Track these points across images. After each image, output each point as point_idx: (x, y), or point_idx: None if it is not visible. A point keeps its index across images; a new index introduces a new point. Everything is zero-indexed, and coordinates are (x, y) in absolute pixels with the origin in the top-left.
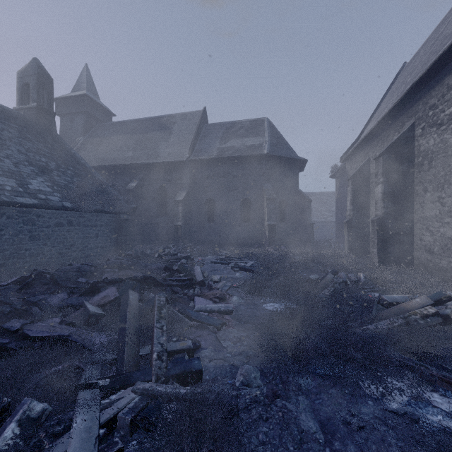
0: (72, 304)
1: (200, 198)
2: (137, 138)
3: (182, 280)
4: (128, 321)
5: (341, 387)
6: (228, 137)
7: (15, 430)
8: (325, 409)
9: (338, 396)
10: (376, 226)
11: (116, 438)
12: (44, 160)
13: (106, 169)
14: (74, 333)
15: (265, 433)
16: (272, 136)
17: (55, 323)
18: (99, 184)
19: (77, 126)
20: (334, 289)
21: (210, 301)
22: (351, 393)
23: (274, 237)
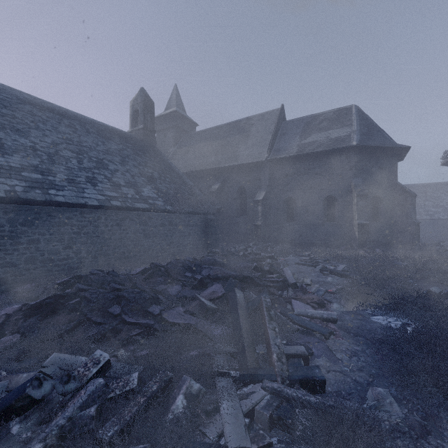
0: (187, 295)
1: (279, 197)
2: (218, 144)
3: (276, 281)
4: (241, 318)
5: None
6: (309, 132)
7: (183, 401)
8: None
9: None
10: None
11: (261, 430)
12: (150, 171)
13: (193, 175)
14: (198, 323)
15: None
16: (362, 124)
17: (181, 312)
18: (189, 189)
19: (169, 139)
20: None
21: (308, 306)
22: None
23: (366, 238)
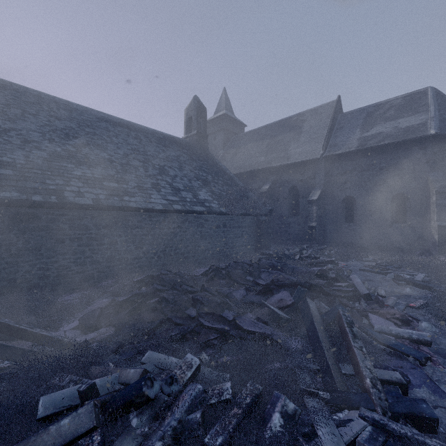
0: (253, 301)
1: (336, 196)
2: (267, 143)
3: (346, 290)
4: (319, 332)
5: None
6: (371, 123)
7: (280, 420)
8: None
9: None
10: None
11: None
12: (204, 175)
13: (242, 176)
14: (273, 333)
15: None
16: (442, 109)
17: (253, 319)
18: (241, 190)
19: (218, 141)
20: None
21: (390, 323)
22: None
23: None
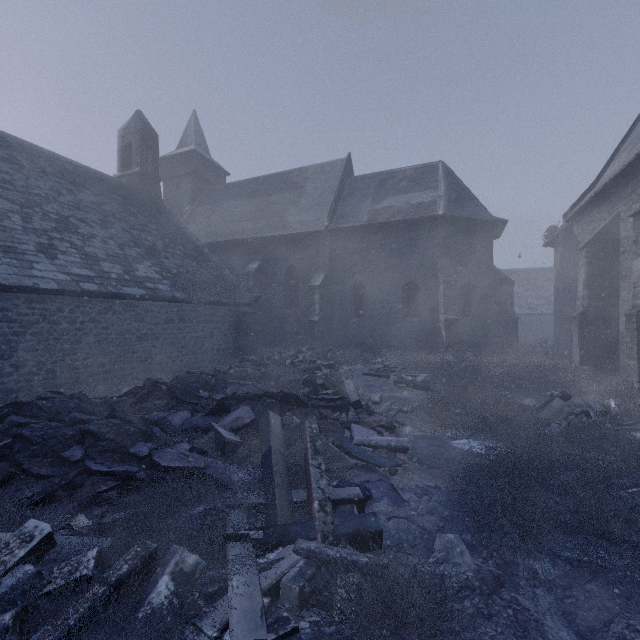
0: (198, 425)
1: (343, 283)
2: (258, 203)
3: (331, 399)
4: (274, 454)
5: (606, 583)
6: (383, 194)
7: (169, 584)
8: (583, 615)
9: (603, 597)
10: (636, 323)
11: (285, 612)
12: (151, 239)
13: (220, 247)
14: (210, 465)
15: (491, 637)
16: (451, 188)
17: (185, 451)
18: (213, 267)
19: (183, 192)
20: (568, 424)
21: (373, 432)
22: (625, 595)
23: (455, 339)
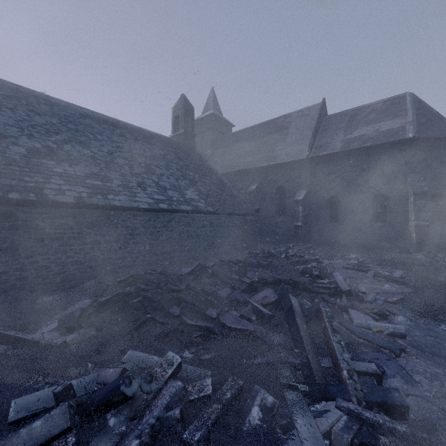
0: (238, 299)
1: (320, 197)
2: (255, 144)
3: (328, 287)
4: (301, 328)
5: None
6: (354, 126)
7: (258, 413)
8: None
9: None
10: None
11: None
12: (191, 174)
13: (230, 175)
14: (256, 330)
15: None
16: (419, 114)
17: (237, 316)
18: (228, 190)
19: (206, 141)
20: None
21: (368, 317)
22: None
23: (425, 241)
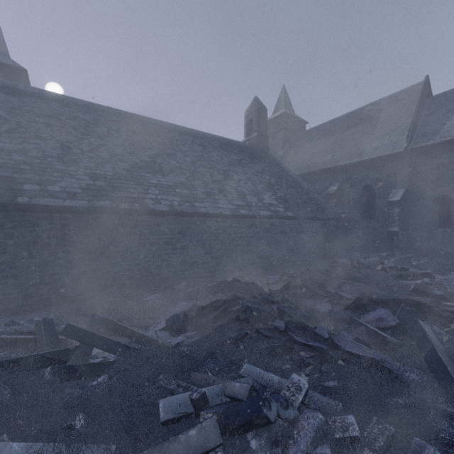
0: (343, 317)
1: (425, 196)
2: (334, 140)
3: None
4: (448, 366)
5: None
6: None
7: None
8: None
9: None
10: None
11: None
12: (267, 178)
13: (305, 177)
14: (383, 359)
15: None
16: None
17: (351, 339)
18: (306, 192)
19: (277, 142)
20: None
21: None
22: None
23: None
